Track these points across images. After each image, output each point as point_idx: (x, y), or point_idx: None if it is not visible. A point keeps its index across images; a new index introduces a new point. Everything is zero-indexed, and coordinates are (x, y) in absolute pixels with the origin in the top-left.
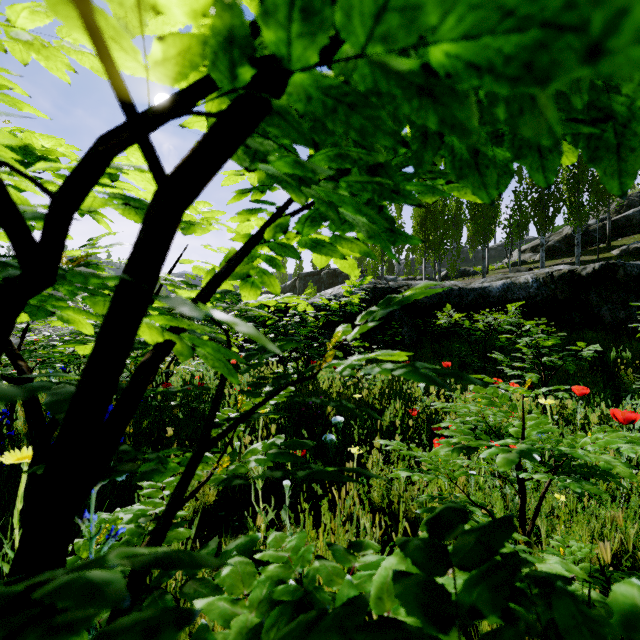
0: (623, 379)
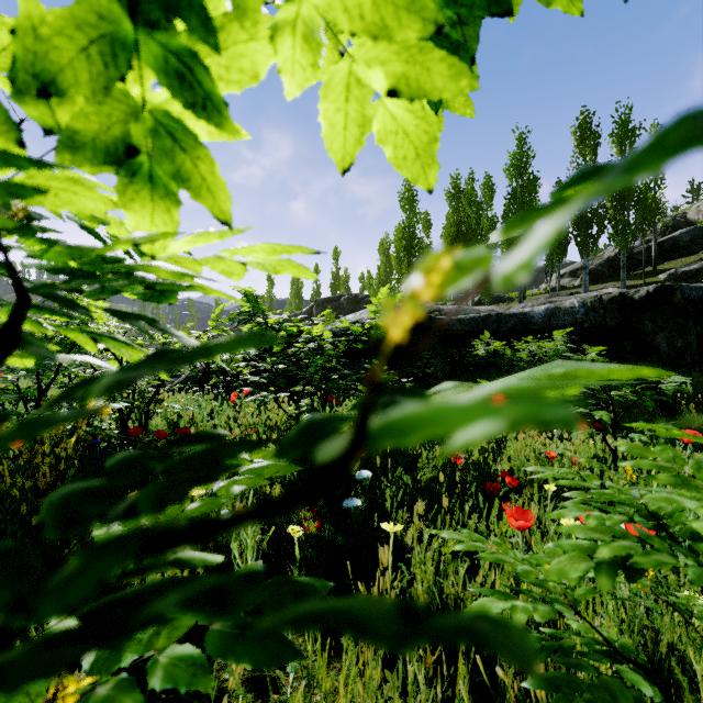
0: (684, 416)
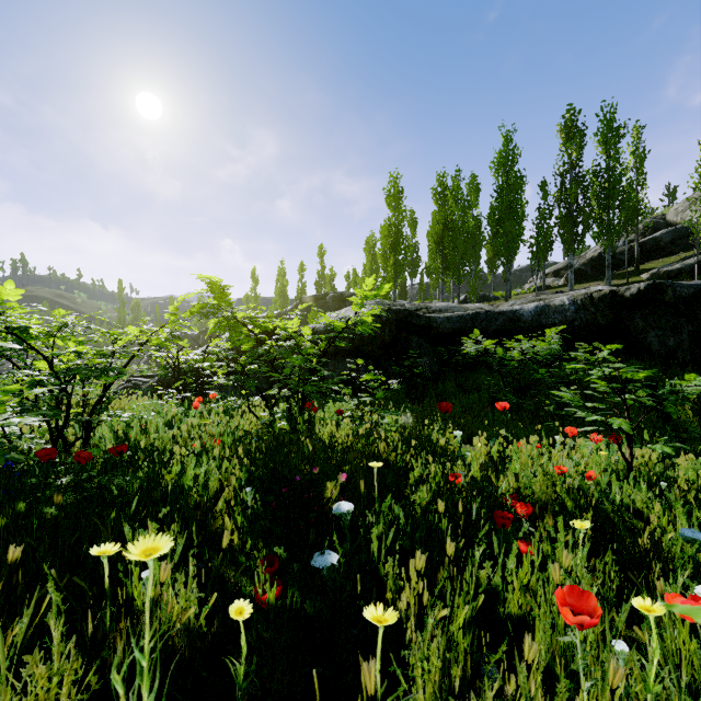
0: (680, 417)
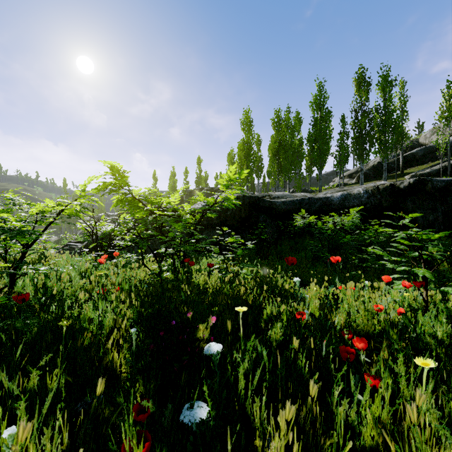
0: (439, 267)
